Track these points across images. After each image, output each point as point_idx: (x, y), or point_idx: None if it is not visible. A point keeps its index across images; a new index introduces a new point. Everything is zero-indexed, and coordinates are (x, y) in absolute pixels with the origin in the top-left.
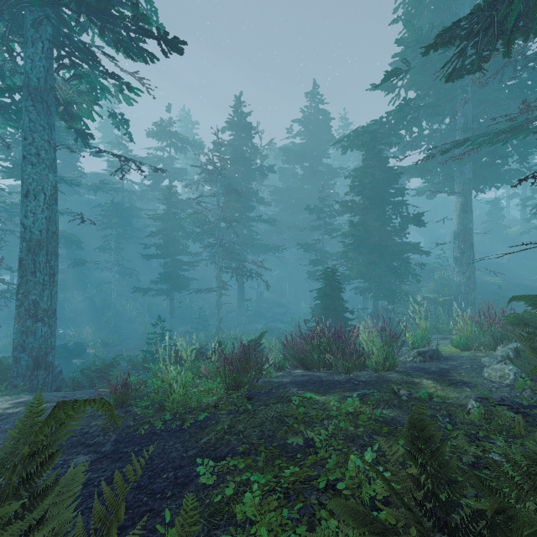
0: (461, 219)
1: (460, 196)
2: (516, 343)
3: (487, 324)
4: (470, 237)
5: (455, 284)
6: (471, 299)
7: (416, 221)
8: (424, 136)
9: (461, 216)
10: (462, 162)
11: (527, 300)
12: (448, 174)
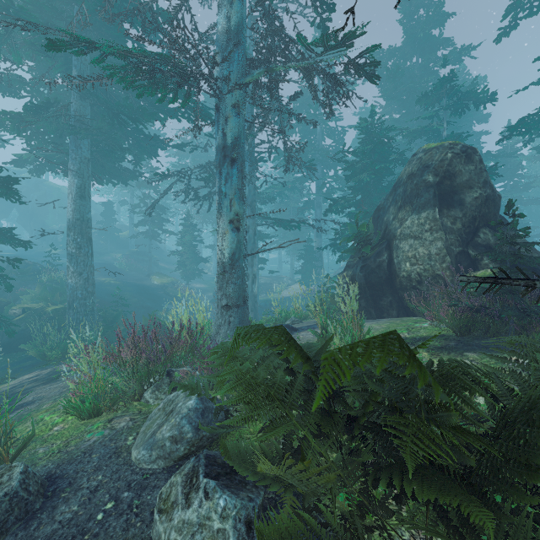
0: (77, 205)
1: (76, 176)
2: (186, 394)
3: (133, 361)
4: (88, 230)
5: (70, 288)
6: (90, 305)
7: (4, 189)
8: (25, 81)
9: (77, 202)
10: (80, 132)
11: (279, 337)
12: (61, 145)
